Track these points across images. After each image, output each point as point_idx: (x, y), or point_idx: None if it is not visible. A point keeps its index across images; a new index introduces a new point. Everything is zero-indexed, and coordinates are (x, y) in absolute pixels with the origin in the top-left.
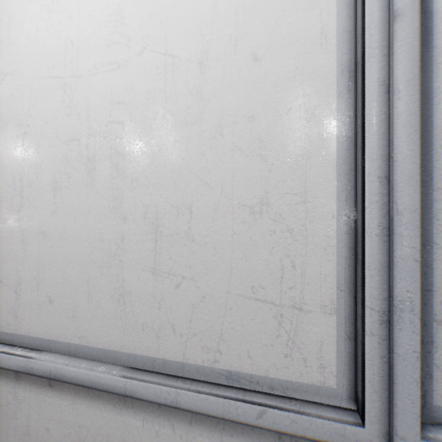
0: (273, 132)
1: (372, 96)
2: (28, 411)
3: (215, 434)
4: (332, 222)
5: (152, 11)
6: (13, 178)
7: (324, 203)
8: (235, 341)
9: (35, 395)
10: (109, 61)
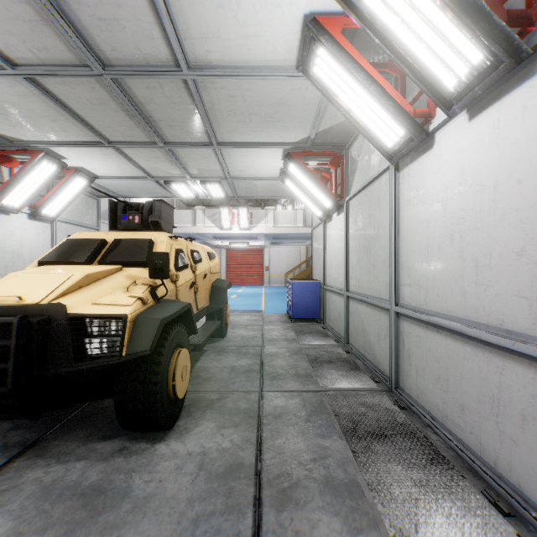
0: (526, 216)
1: None
2: (430, 341)
3: (500, 358)
4: None
5: (475, 167)
6: (425, 245)
7: None
8: (509, 316)
9: (432, 335)
10: (458, 192)
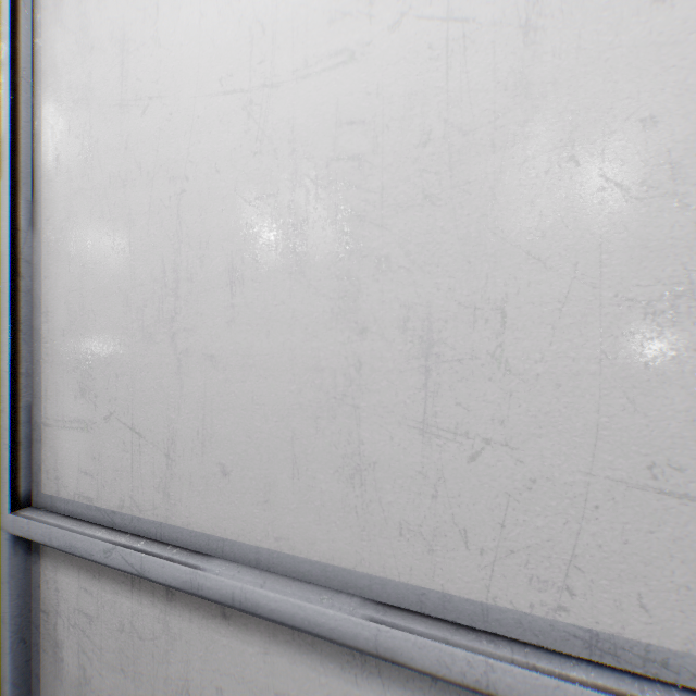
0: None
1: None
2: (186, 654)
3: None
4: None
5: None
6: (161, 267)
7: None
8: (608, 573)
9: (198, 629)
10: (332, 49)
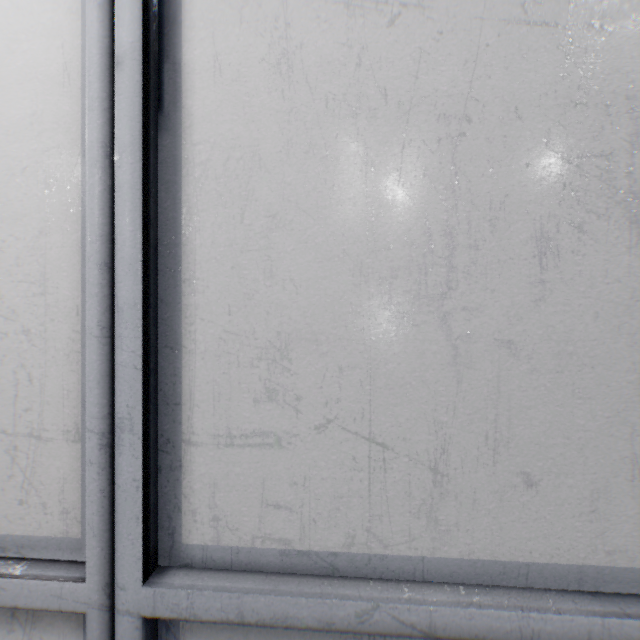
0: (7, 198)
1: (92, 160)
2: None
3: None
4: (77, 320)
5: None
6: None
7: (68, 295)
8: None
9: None
10: None
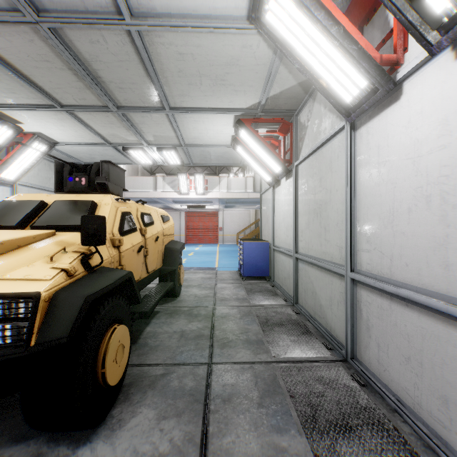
0: None
1: None
2: (396, 315)
3: None
4: None
5: None
6: (389, 208)
7: None
8: None
9: (399, 308)
10: (438, 145)
